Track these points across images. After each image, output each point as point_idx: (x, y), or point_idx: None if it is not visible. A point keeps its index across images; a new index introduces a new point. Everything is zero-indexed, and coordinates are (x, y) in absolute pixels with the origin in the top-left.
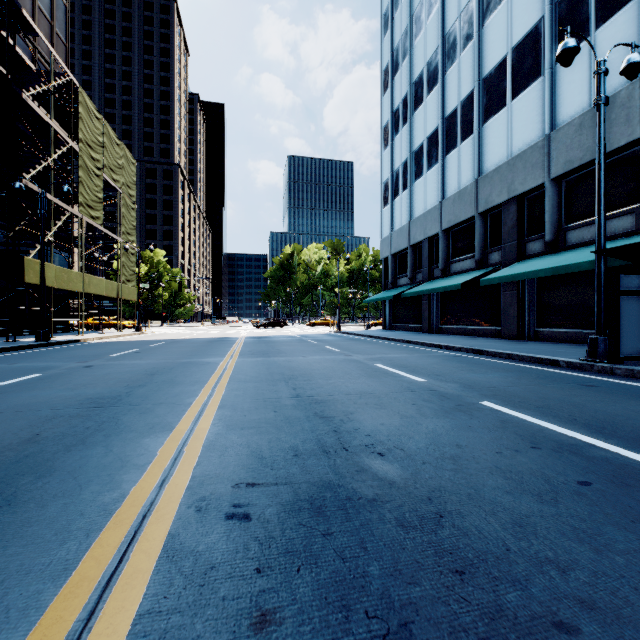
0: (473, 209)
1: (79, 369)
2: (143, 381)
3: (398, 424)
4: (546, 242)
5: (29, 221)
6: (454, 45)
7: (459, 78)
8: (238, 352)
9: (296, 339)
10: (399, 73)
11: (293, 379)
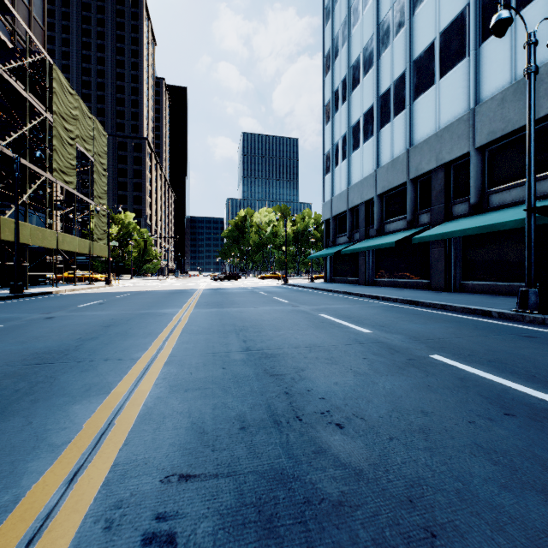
0: (405, 176)
1: (39, 320)
2: (97, 333)
3: (353, 383)
4: (471, 204)
5: (6, 184)
6: (388, 32)
7: (392, 61)
8: (195, 303)
9: (248, 291)
10: (339, 58)
11: (244, 330)
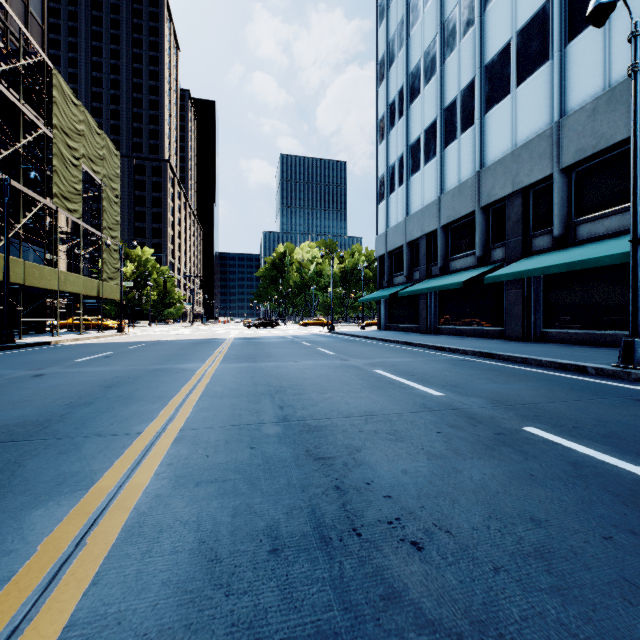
0: (474, 203)
1: (24, 379)
2: (93, 396)
3: (428, 472)
4: (555, 237)
5: None
6: (453, 32)
7: (459, 66)
8: (222, 356)
9: (288, 340)
10: (395, 64)
11: (281, 392)
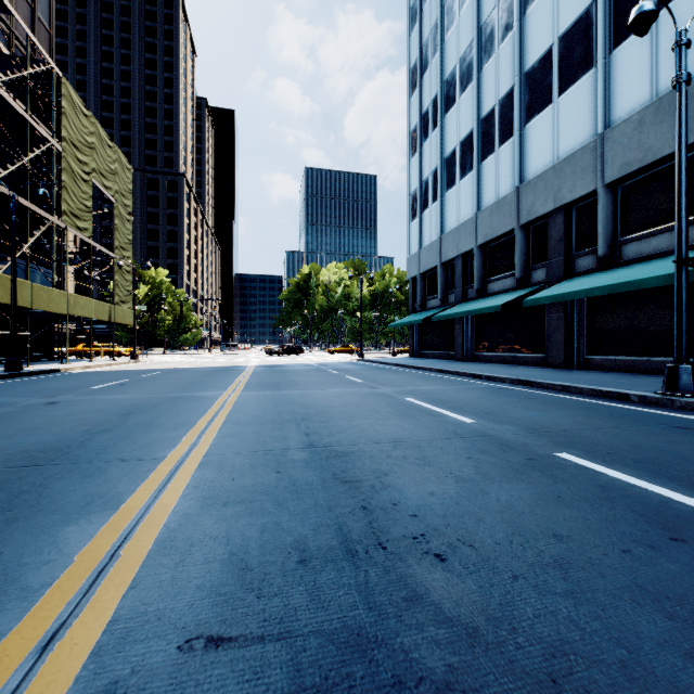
0: (513, 221)
1: (38, 407)
2: (111, 424)
3: (455, 493)
4: (599, 257)
5: (1, 231)
6: (491, 37)
7: (497, 74)
8: (243, 384)
9: (313, 368)
10: (429, 71)
11: (306, 420)
